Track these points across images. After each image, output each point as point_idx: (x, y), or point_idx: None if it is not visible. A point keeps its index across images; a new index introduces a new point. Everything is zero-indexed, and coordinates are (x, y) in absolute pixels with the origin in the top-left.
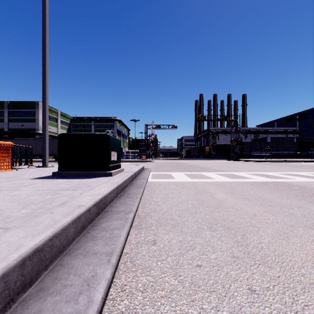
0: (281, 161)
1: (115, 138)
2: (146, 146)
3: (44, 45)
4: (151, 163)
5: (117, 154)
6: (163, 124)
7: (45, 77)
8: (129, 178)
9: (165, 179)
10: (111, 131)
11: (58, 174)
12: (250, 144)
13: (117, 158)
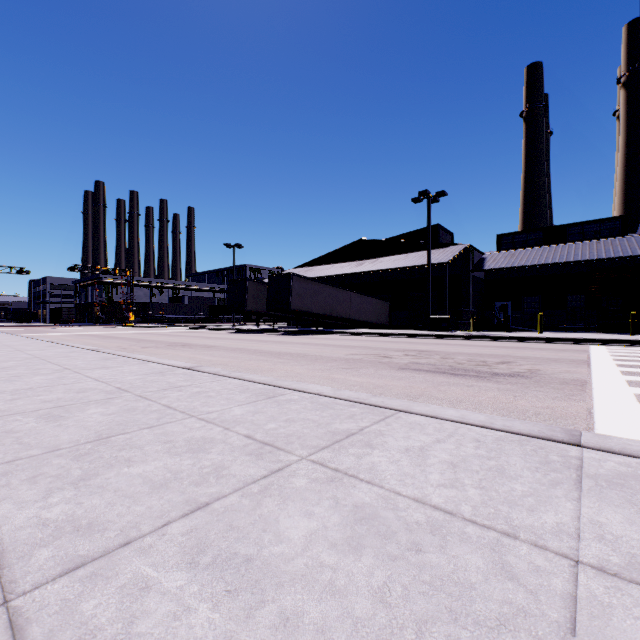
0: (165, 326)
1: None
2: None
3: None
4: None
5: None
6: None
7: None
8: None
9: None
10: None
11: None
12: (154, 306)
13: None
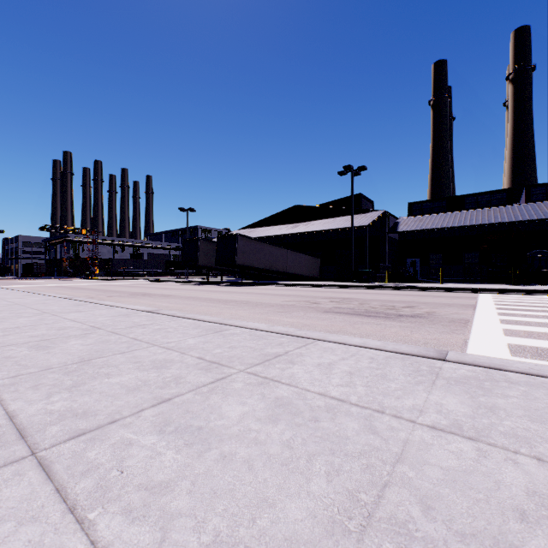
0: (126, 279)
1: None
2: None
3: None
4: None
5: None
6: None
7: None
8: None
9: None
10: None
11: None
12: (117, 261)
13: None
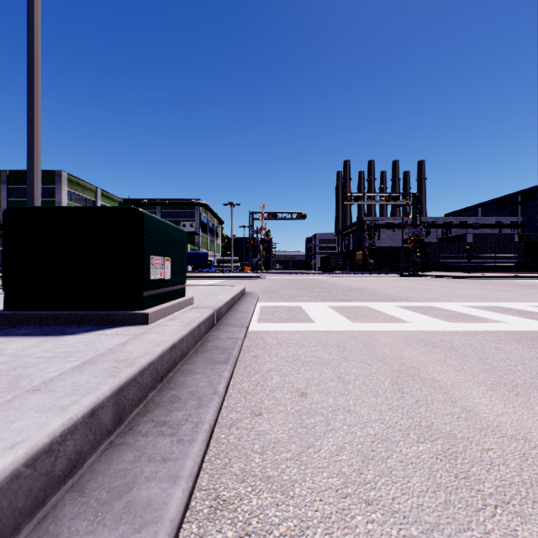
0: (501, 277)
1: (166, 223)
2: (251, 251)
3: (30, 31)
4: (260, 280)
5: (173, 264)
6: (281, 211)
7: (32, 100)
8: (195, 329)
9: (290, 323)
10: (190, 224)
11: (1, 319)
12: (438, 246)
13: (173, 273)
